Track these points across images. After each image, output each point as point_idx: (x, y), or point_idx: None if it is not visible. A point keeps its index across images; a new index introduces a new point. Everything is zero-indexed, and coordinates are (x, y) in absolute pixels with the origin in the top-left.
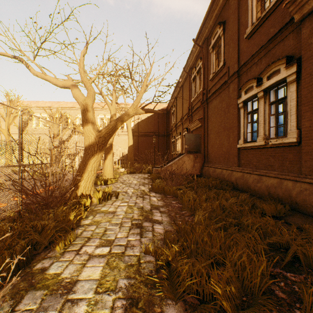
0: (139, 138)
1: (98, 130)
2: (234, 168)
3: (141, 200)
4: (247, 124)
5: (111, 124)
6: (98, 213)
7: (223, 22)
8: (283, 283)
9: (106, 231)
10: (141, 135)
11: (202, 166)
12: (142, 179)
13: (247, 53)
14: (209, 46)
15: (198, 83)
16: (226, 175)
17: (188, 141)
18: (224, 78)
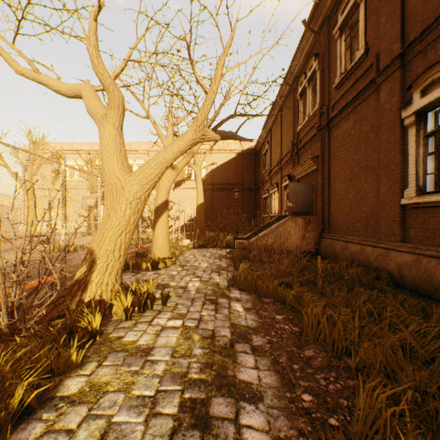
0: (214, 193)
1: (129, 172)
2: (391, 244)
3: (211, 312)
4: (426, 157)
5: (154, 159)
6: (111, 354)
7: None
8: None
9: None
10: (216, 188)
11: (319, 237)
12: (216, 259)
13: (425, 14)
14: (332, 28)
15: (311, 98)
16: (374, 257)
17: (294, 195)
18: (365, 79)
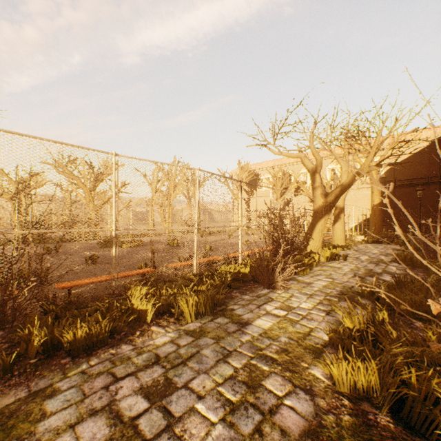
0: (396, 190)
1: (325, 194)
2: None
3: (372, 265)
4: None
5: (339, 187)
6: (324, 266)
7: None
8: None
9: (330, 274)
10: (399, 185)
11: None
12: (387, 250)
13: None
14: None
15: None
16: None
17: None
18: None
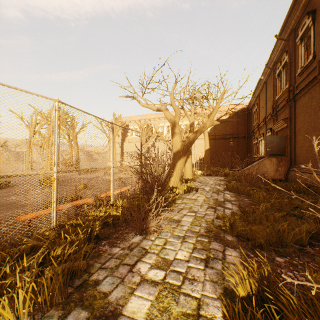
0: (216, 141)
1: (182, 140)
2: None
3: (215, 195)
4: None
5: (192, 135)
6: (184, 199)
7: (312, 12)
8: (318, 248)
9: (191, 207)
10: (217, 138)
11: (288, 170)
12: (217, 181)
13: None
14: (295, 38)
15: (284, 78)
16: (315, 180)
17: (270, 143)
18: (313, 73)
